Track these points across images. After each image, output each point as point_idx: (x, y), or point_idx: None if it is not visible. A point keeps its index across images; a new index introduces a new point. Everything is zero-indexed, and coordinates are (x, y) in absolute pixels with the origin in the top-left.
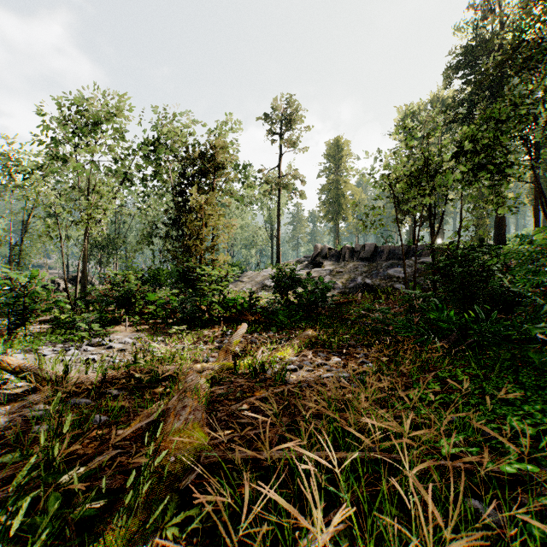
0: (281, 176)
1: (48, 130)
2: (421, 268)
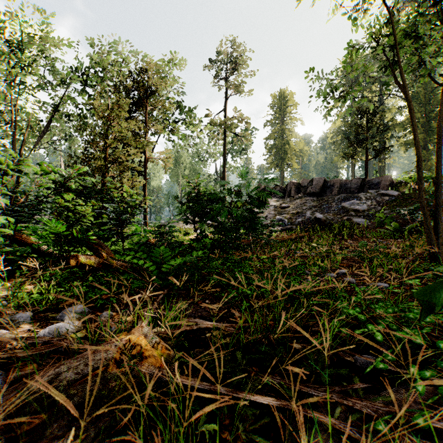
0: (227, 119)
1: None
2: (383, 201)
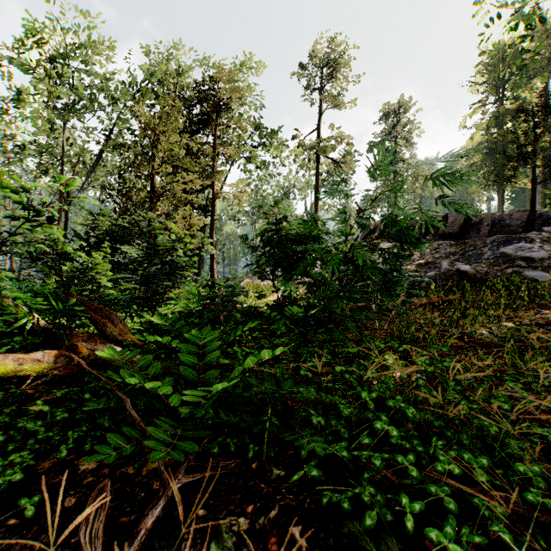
0: (320, 140)
1: (11, 79)
2: None
